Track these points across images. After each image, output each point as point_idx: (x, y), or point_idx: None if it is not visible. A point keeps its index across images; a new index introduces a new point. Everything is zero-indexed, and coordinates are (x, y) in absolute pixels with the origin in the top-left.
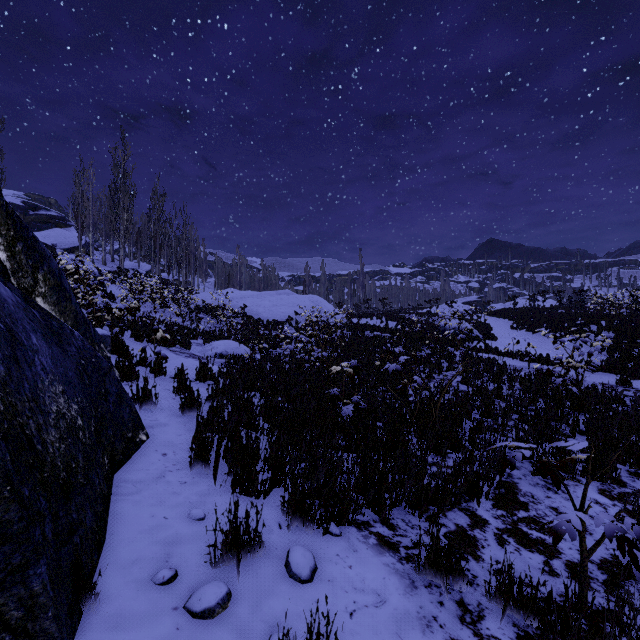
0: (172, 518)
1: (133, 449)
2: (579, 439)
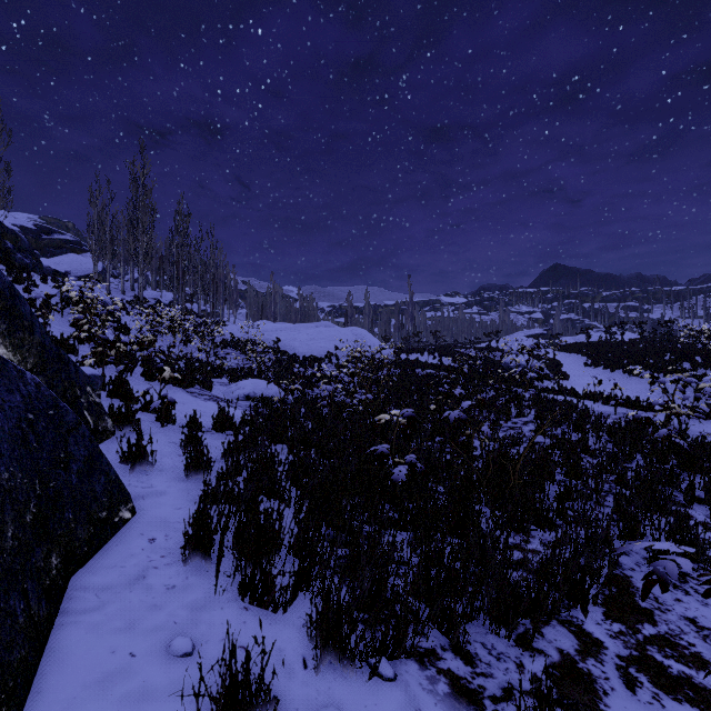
0: (142, 655)
1: (108, 534)
2: (698, 510)
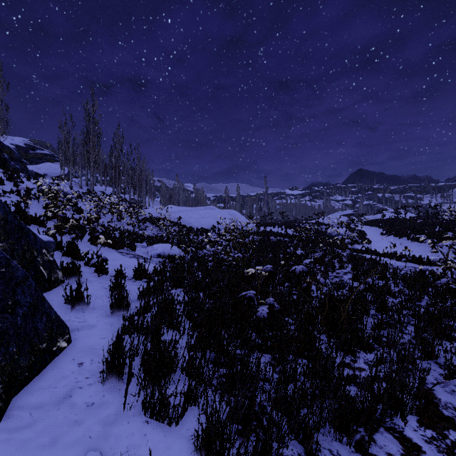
0: None
1: (46, 360)
2: None
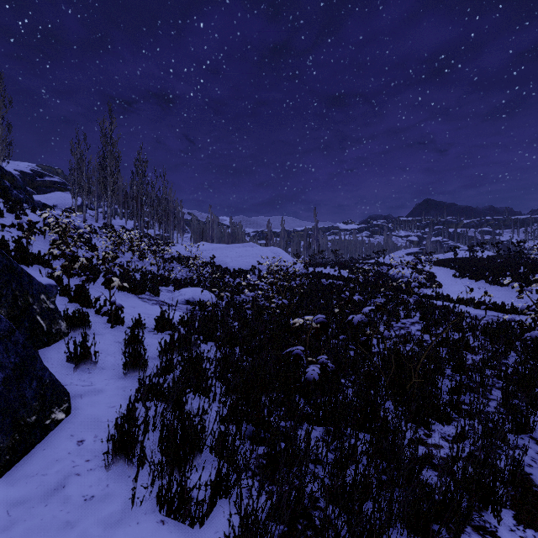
0: None
1: (36, 438)
2: None
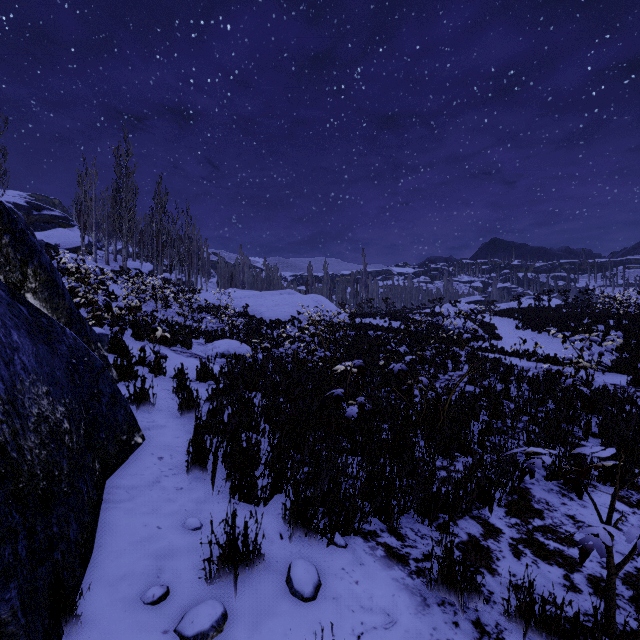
0: (166, 528)
1: (128, 452)
2: (592, 442)
